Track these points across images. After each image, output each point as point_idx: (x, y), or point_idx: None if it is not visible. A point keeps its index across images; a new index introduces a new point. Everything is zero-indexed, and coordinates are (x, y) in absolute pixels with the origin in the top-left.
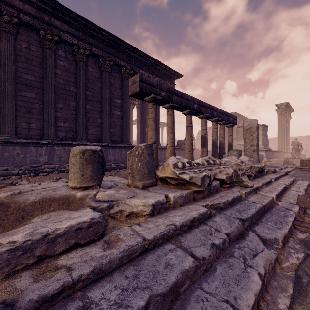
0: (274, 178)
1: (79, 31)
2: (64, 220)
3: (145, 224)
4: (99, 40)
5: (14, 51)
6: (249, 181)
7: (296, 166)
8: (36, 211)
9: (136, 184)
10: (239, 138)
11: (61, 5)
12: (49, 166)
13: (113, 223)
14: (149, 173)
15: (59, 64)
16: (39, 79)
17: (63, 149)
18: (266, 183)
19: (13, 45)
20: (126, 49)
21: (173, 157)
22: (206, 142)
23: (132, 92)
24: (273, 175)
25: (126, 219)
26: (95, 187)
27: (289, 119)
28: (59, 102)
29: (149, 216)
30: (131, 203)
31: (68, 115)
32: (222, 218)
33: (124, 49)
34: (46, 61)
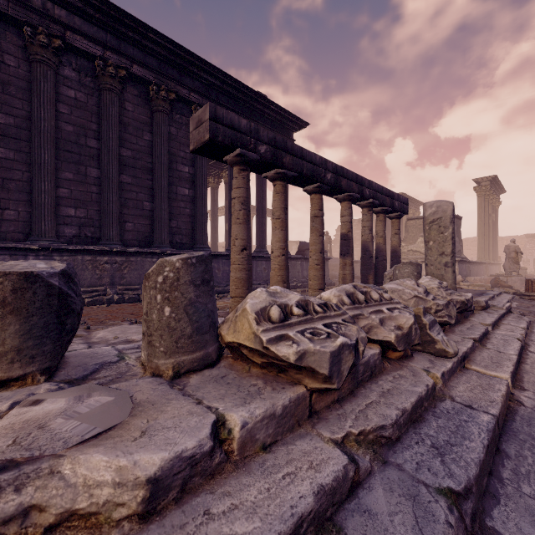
0: (492, 324)
1: (105, 32)
2: None
3: None
4: (147, 51)
5: None
6: (448, 342)
7: (514, 290)
8: None
9: (157, 365)
10: (410, 239)
11: None
12: None
13: None
14: (195, 332)
15: (65, 94)
16: (24, 123)
17: (72, 261)
18: (479, 339)
19: None
20: (200, 70)
21: (259, 290)
22: (350, 247)
23: (197, 143)
24: (487, 314)
25: None
26: (30, 379)
27: (497, 206)
28: (66, 168)
29: (135, 525)
30: (76, 471)
31: (83, 193)
32: (392, 493)
33: (196, 71)
34: (36, 87)
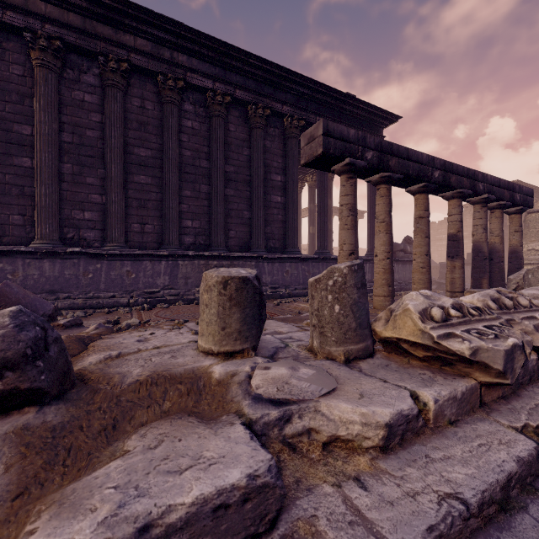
0: None
1: (214, 66)
2: (188, 469)
3: (374, 481)
4: (247, 75)
5: (123, 114)
6: None
7: None
8: (138, 408)
9: (330, 351)
10: (530, 236)
11: (187, 28)
12: (170, 293)
13: (293, 465)
14: (358, 327)
15: (185, 125)
16: (157, 153)
17: (191, 265)
18: None
19: (121, 105)
20: (291, 83)
21: (415, 294)
22: (459, 248)
23: (309, 157)
24: None
25: (322, 454)
26: (246, 353)
27: None
28: (185, 187)
29: (379, 453)
30: (332, 412)
31: (198, 207)
32: None
33: (288, 84)
34: (166, 124)
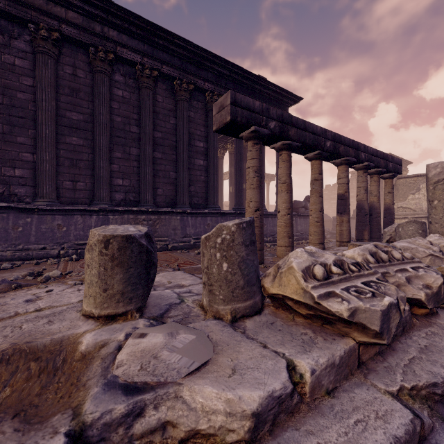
0: None
1: (143, 43)
2: None
3: None
4: (172, 54)
5: (54, 80)
6: None
7: None
8: None
9: (217, 310)
10: (399, 197)
11: (117, 6)
12: None
13: None
14: (246, 284)
15: (115, 94)
16: (89, 118)
17: (121, 219)
18: None
19: (53, 71)
20: (212, 63)
21: (300, 251)
22: (346, 206)
23: (219, 124)
24: None
25: None
26: (130, 315)
27: None
28: (116, 149)
29: None
30: (194, 398)
31: (128, 167)
32: None
33: (209, 64)
34: (97, 91)
